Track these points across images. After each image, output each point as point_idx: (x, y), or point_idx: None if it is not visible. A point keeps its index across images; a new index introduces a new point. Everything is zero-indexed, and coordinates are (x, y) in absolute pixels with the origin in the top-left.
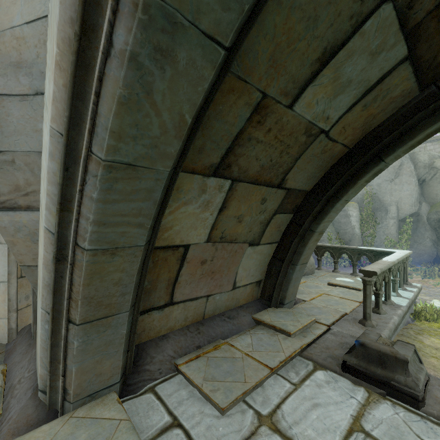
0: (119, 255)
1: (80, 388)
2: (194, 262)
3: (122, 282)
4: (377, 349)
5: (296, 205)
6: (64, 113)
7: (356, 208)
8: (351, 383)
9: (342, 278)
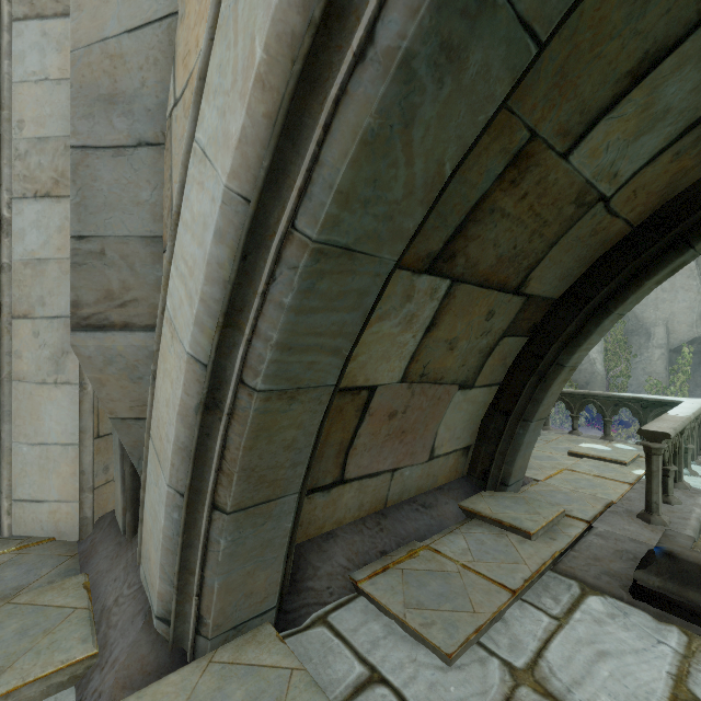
0: (300, 400)
1: (222, 615)
2: (380, 414)
3: (295, 445)
4: (698, 563)
5: (534, 323)
6: (257, 162)
7: None
8: (652, 619)
9: (589, 443)
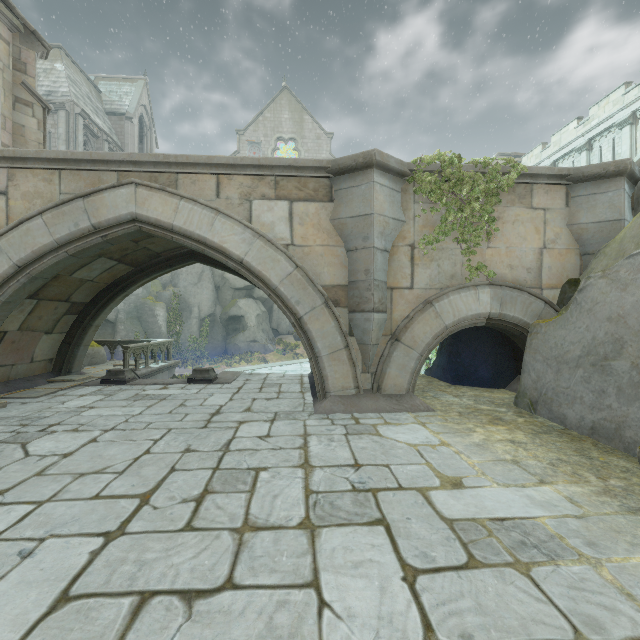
0: None
1: None
2: (8, 342)
3: None
4: (115, 370)
5: (80, 310)
6: None
7: (164, 308)
8: (103, 386)
9: None
